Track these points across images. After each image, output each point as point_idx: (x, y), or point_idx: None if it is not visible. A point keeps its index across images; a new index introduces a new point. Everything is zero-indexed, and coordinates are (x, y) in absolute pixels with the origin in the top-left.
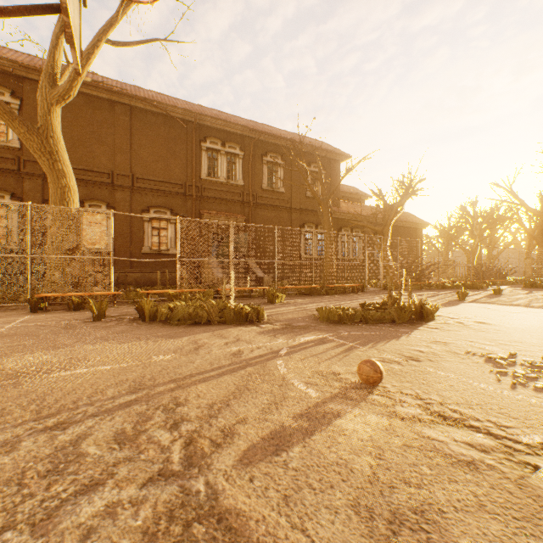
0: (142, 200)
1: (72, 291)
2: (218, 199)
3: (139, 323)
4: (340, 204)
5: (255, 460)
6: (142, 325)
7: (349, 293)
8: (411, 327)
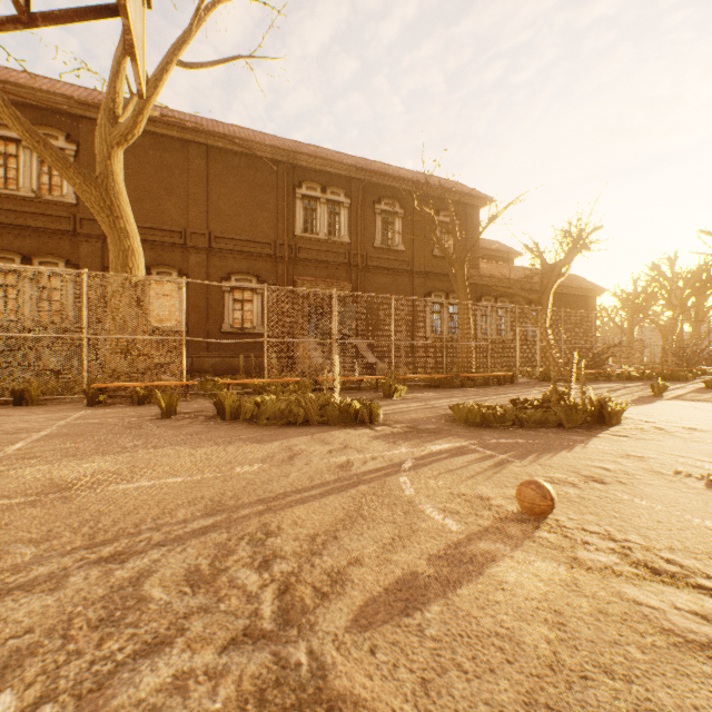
0: (221, 265)
1: (136, 380)
2: (317, 262)
3: (218, 422)
4: (480, 265)
5: (377, 621)
6: (221, 425)
7: (494, 385)
8: (586, 433)
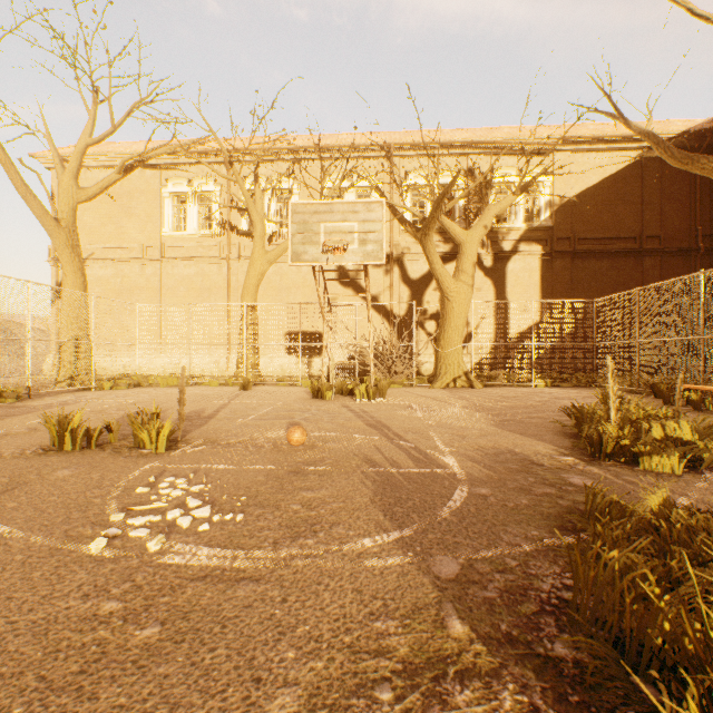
0: None
1: None
2: None
3: None
4: None
5: (292, 423)
6: None
7: None
8: (496, 621)
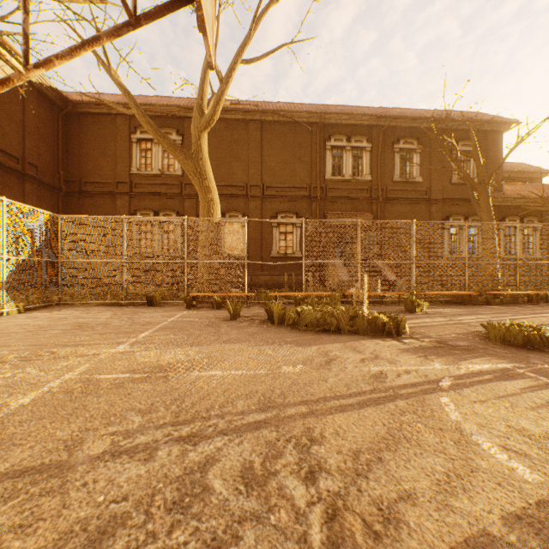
0: (270, 207)
1: (215, 291)
2: (343, 198)
3: (268, 326)
4: (502, 188)
5: None
6: (270, 328)
7: (524, 303)
8: None
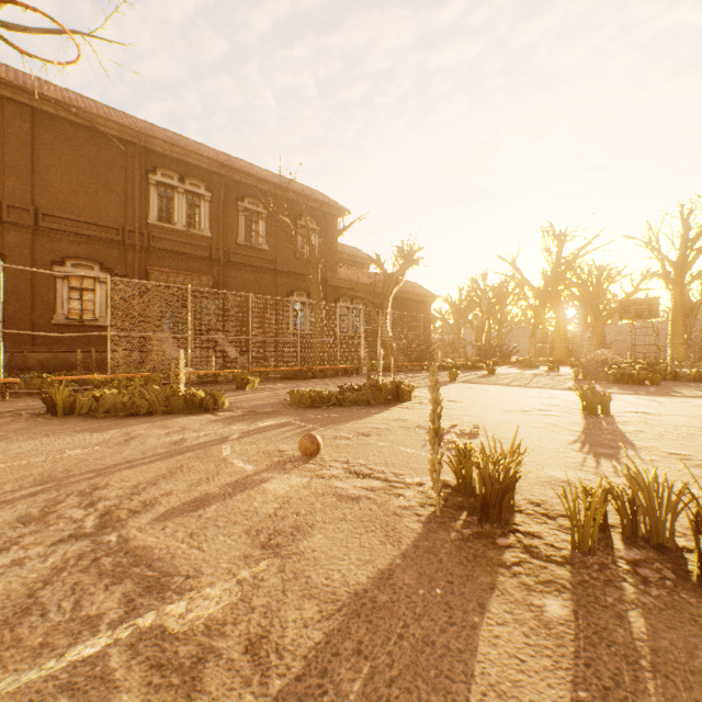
0: (52, 247)
1: None
2: (174, 253)
3: (48, 418)
4: (338, 269)
5: (172, 517)
6: (52, 420)
7: (342, 376)
8: (383, 407)
